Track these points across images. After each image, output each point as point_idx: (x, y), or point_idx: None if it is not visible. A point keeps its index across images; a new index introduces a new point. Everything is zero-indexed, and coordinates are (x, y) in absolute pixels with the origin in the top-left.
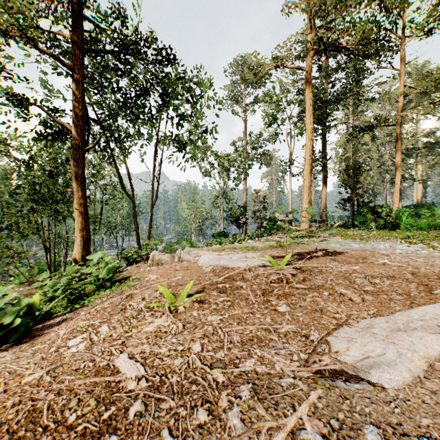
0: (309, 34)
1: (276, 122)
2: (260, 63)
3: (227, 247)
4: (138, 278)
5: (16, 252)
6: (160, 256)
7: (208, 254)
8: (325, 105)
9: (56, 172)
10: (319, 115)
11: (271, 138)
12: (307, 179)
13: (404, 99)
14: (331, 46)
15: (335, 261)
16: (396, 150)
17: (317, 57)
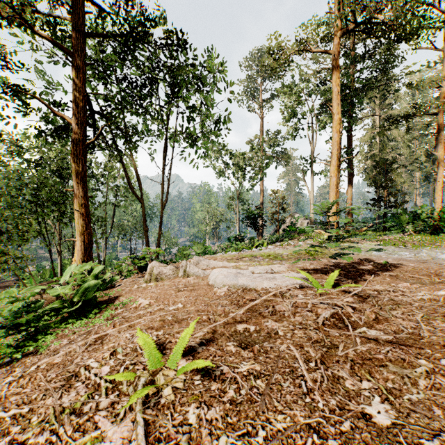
0: (337, 12)
1: (296, 116)
2: (280, 47)
3: (245, 255)
4: (123, 304)
5: (12, 258)
6: (160, 268)
7: (222, 264)
8: (352, 95)
9: (66, 173)
10: (345, 106)
11: (291, 133)
12: (334, 176)
13: (438, 89)
14: (364, 22)
15: (400, 280)
16: (437, 143)
17: (342, 44)
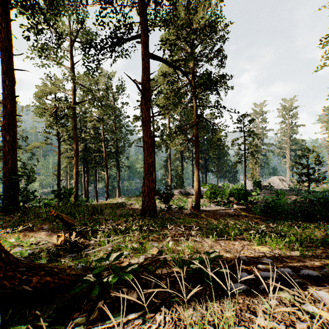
0: None
1: None
2: None
3: None
4: None
5: None
6: None
7: None
8: None
9: None
10: None
11: None
12: None
13: None
14: None
15: None
16: None
17: None
